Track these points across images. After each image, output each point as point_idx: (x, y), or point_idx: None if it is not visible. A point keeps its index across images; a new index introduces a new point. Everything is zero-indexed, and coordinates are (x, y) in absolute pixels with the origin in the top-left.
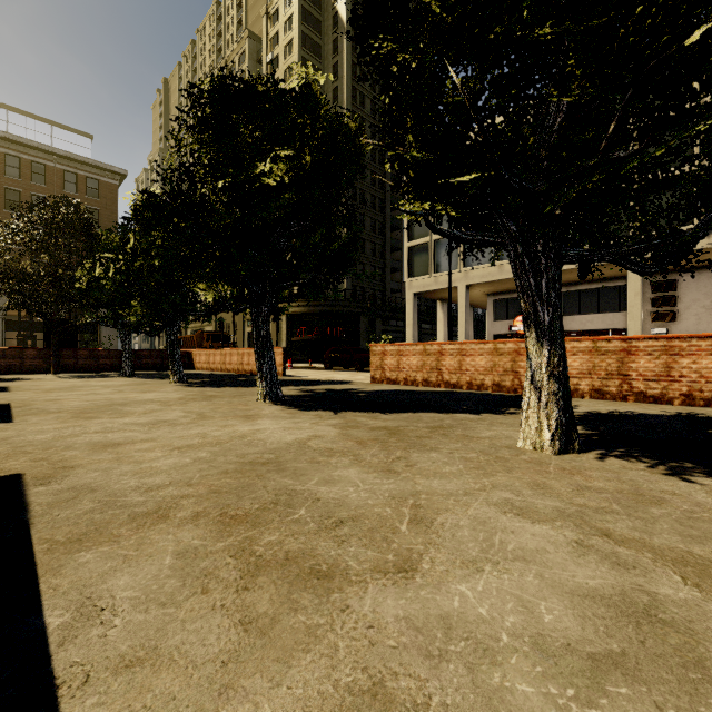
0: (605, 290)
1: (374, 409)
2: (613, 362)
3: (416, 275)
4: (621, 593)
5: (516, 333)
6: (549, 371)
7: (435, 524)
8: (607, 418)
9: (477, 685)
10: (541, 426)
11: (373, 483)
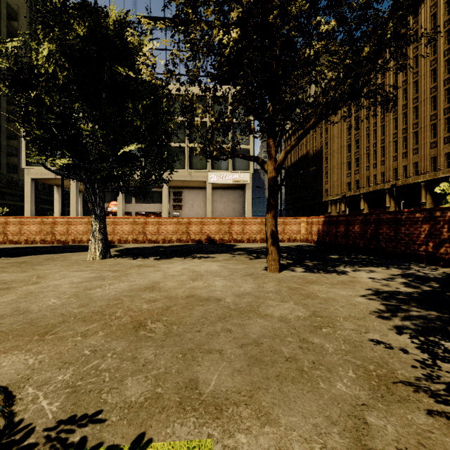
0: (156, 192)
1: (5, 256)
2: (141, 227)
3: (34, 165)
4: (95, 276)
5: (111, 211)
6: (99, 230)
7: (47, 277)
8: (131, 249)
9: (55, 288)
10: (96, 251)
11: (17, 275)
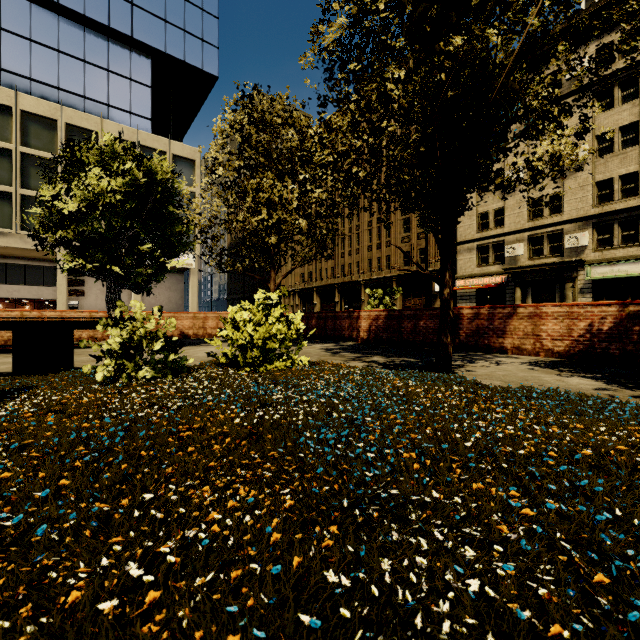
0: (32, 268)
1: None
2: None
3: None
4: None
5: None
6: None
7: None
8: None
9: None
10: None
11: None
